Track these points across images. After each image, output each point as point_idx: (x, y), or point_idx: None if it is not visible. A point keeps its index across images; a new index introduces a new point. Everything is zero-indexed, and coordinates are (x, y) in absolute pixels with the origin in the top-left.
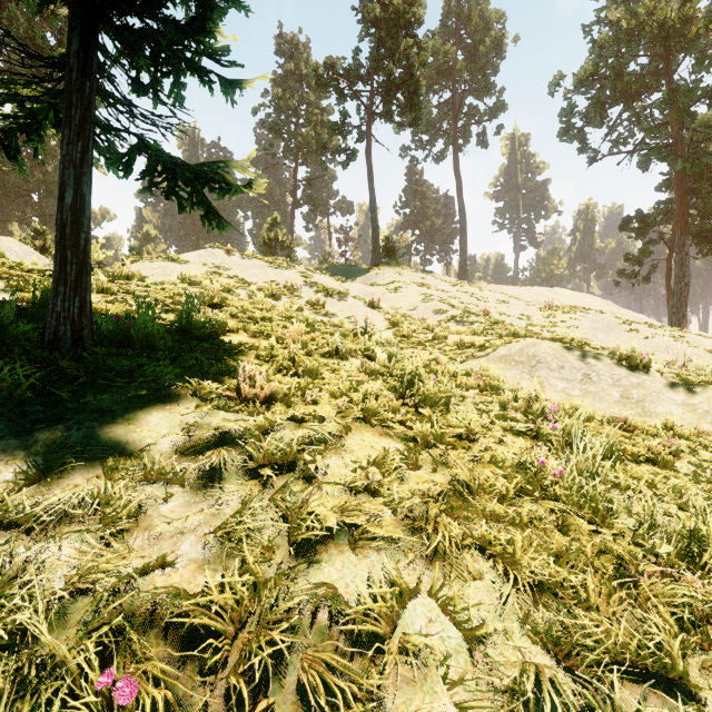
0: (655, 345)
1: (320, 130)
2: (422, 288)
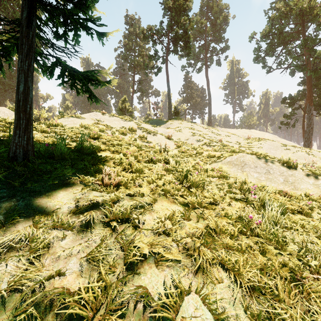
0: (298, 156)
1: (145, 58)
2: (191, 130)
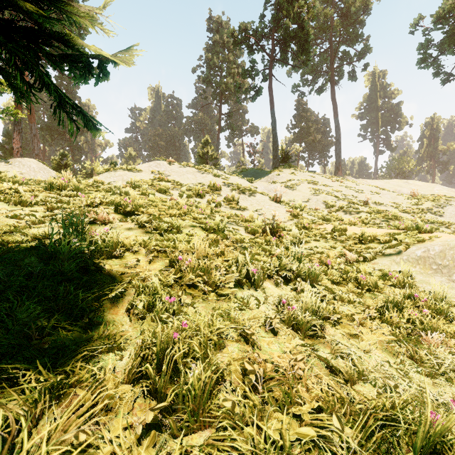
0: None
1: (237, 78)
2: (312, 184)
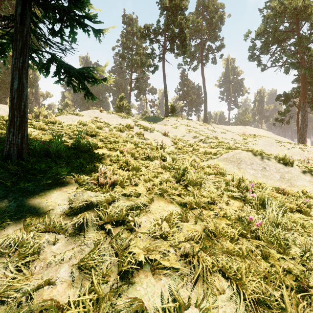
0: (292, 152)
1: (142, 57)
2: (187, 127)
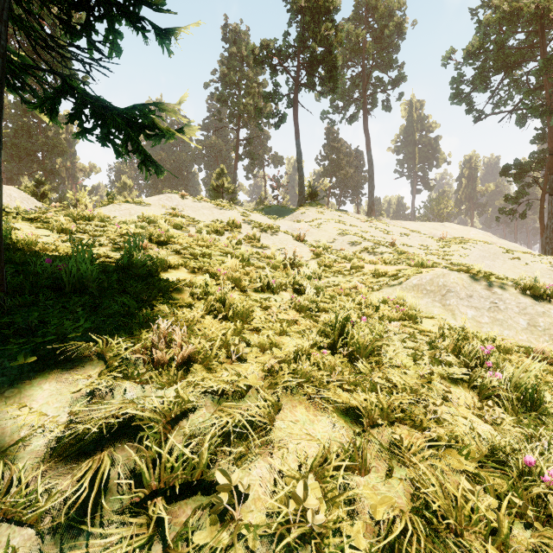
0: (535, 270)
1: (257, 100)
2: (339, 224)
